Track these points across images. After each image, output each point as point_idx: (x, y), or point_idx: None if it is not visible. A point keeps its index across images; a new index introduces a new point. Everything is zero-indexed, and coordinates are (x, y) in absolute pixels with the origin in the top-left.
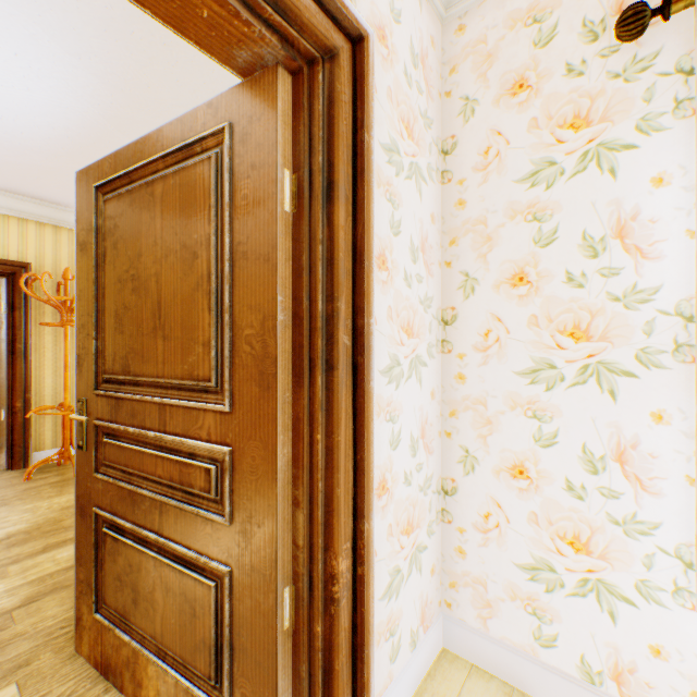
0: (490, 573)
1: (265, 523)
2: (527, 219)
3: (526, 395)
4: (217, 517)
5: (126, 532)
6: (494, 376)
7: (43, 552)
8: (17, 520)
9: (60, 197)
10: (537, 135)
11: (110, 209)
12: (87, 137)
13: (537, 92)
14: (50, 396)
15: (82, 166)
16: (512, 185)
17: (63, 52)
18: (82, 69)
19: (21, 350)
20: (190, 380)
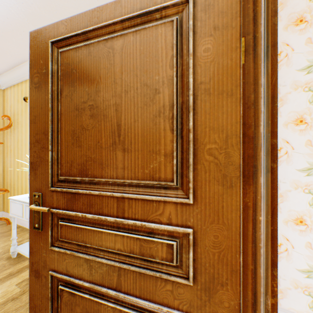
0: (281, 275)
1: (227, 283)
2: (305, 90)
3: (304, 182)
4: (180, 279)
5: (81, 288)
6: (284, 171)
7: None
8: None
9: None
10: (311, 47)
11: (66, 58)
12: (8, 25)
13: (311, 24)
14: None
15: (0, 45)
16: (295, 72)
17: None
18: None
19: None
20: (150, 180)
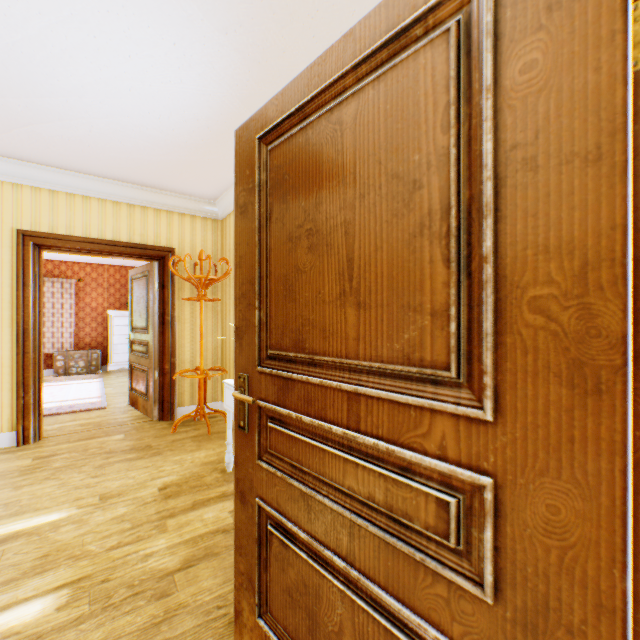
0: None
1: (585, 632)
2: None
3: None
4: (462, 581)
5: (296, 539)
6: None
7: (192, 509)
8: (170, 470)
9: (196, 190)
10: None
11: (276, 158)
12: (223, 124)
13: None
14: (188, 361)
15: (215, 155)
16: None
17: (212, 30)
18: (226, 46)
19: (168, 321)
20: (403, 365)
